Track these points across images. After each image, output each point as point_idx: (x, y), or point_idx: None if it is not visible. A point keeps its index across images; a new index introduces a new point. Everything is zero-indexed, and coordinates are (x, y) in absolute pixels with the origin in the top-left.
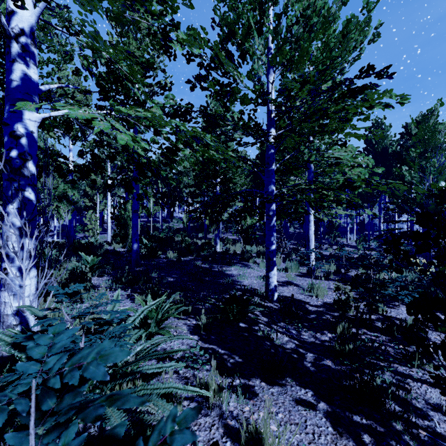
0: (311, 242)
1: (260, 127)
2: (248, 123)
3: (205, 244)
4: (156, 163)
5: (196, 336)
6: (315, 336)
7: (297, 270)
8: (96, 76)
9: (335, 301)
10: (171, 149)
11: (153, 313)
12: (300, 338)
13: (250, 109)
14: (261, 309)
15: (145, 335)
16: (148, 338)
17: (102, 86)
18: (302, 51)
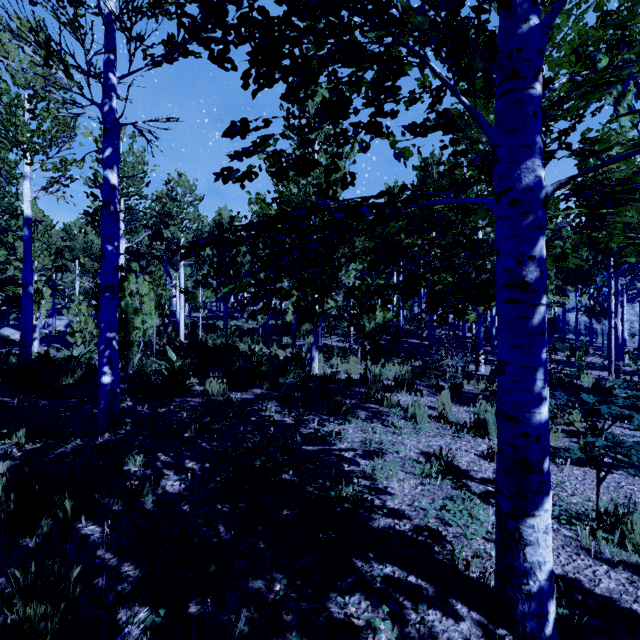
0: None
1: None
2: None
3: (290, 358)
4: None
5: None
6: None
7: None
8: None
9: None
10: None
11: None
12: None
13: None
14: None
15: None
16: None
17: None
18: None
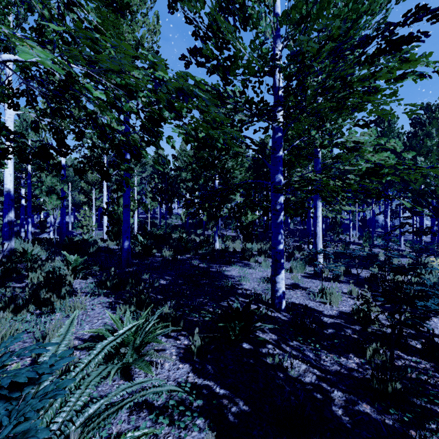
0: (319, 239)
1: (266, 105)
2: (252, 99)
3: (203, 241)
4: (136, 141)
5: (187, 366)
6: (339, 361)
7: (303, 270)
8: (68, 39)
9: (354, 310)
10: (153, 119)
11: (130, 337)
12: (321, 365)
13: (255, 81)
14: (270, 325)
15: (115, 372)
16: (122, 370)
17: (65, 41)
18: (322, 1)
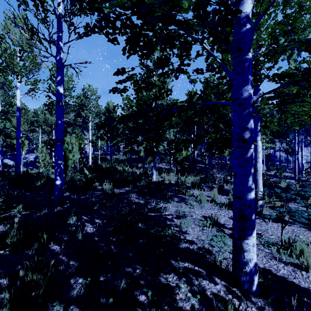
0: (259, 176)
1: None
2: None
3: (142, 173)
4: None
5: None
6: None
7: None
8: None
9: None
10: None
11: None
12: None
13: None
14: None
15: None
16: None
17: None
18: None
